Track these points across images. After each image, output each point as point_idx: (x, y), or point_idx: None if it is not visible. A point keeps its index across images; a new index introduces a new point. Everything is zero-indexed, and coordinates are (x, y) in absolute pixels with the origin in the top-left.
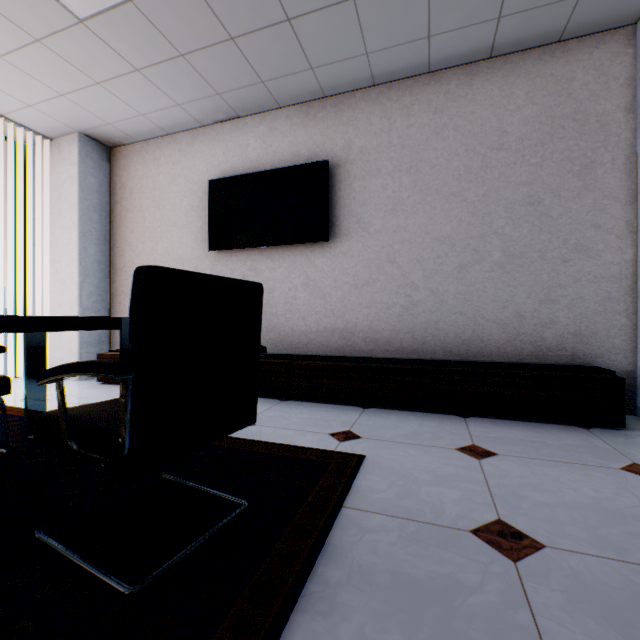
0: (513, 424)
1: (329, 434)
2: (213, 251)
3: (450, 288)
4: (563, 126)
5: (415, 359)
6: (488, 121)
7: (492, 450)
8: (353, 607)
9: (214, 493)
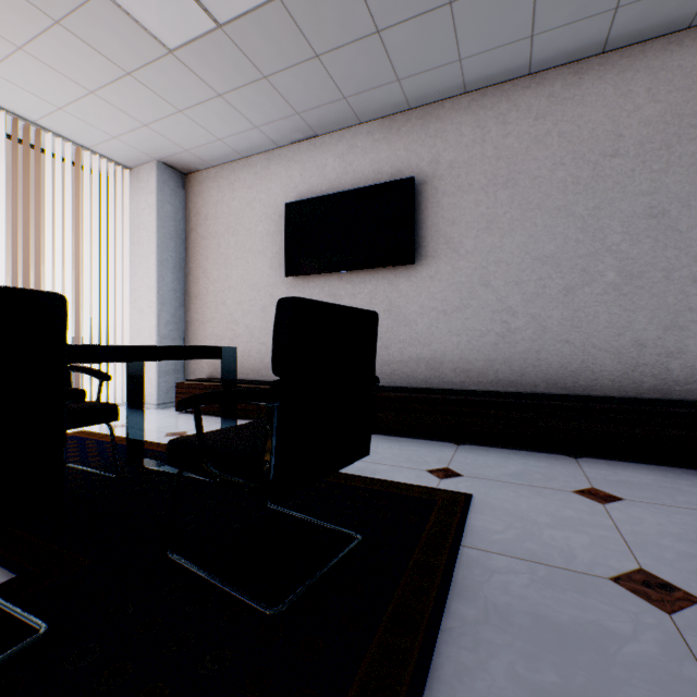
0: (635, 467)
1: (426, 471)
2: (289, 277)
3: (554, 313)
4: (694, 125)
5: (513, 392)
6: (600, 124)
7: (616, 494)
8: (498, 645)
9: (324, 525)
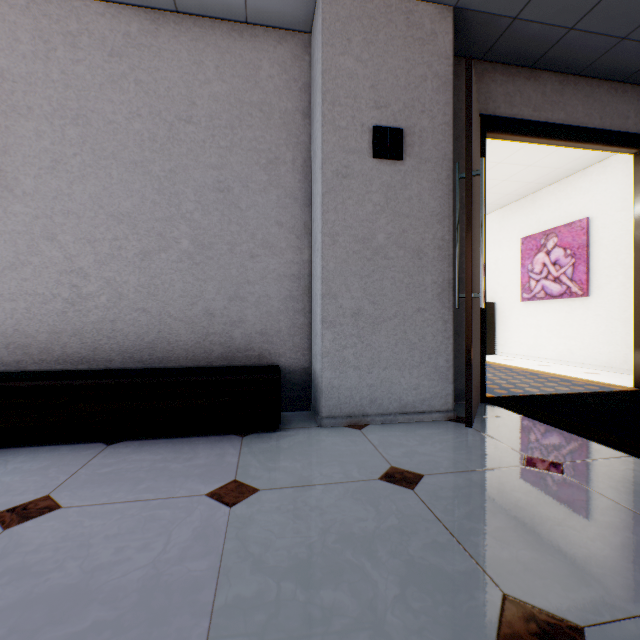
0: (164, 444)
1: None
2: None
3: (132, 279)
4: (252, 114)
5: (81, 370)
6: (177, 85)
7: (62, 501)
8: None
9: None
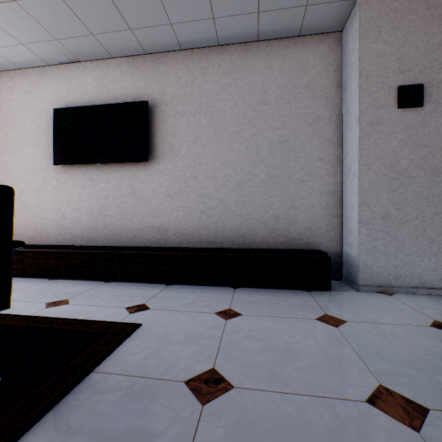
0: (265, 291)
1: (126, 308)
2: (59, 165)
3: (233, 198)
4: (302, 92)
5: (209, 248)
6: (257, 84)
7: (240, 312)
8: None
9: None
